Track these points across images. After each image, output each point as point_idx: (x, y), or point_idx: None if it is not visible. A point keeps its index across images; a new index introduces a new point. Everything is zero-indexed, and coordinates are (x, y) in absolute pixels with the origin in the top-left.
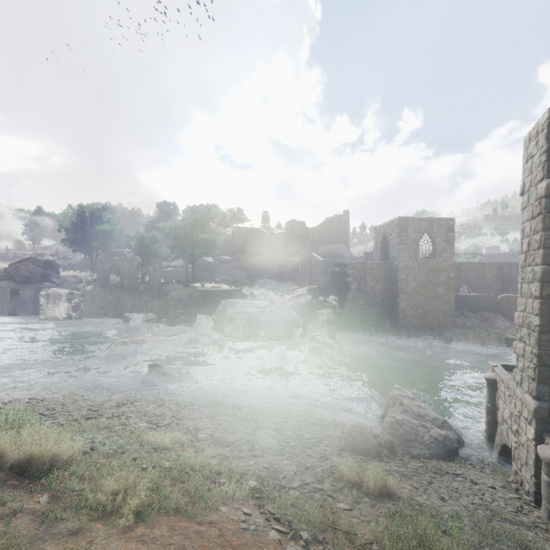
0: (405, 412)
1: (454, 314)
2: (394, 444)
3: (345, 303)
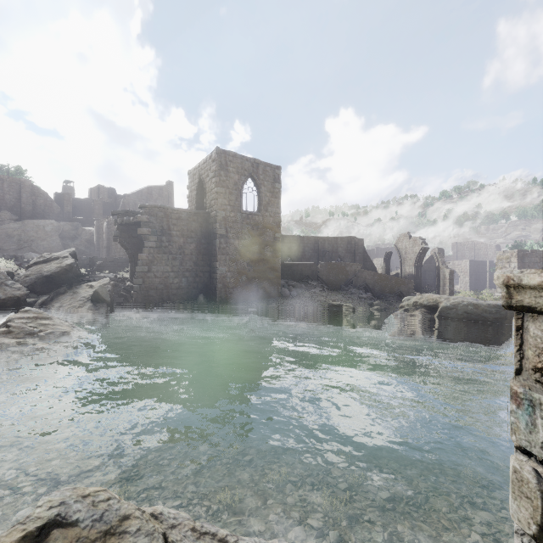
0: None
1: (280, 282)
2: None
3: (136, 269)
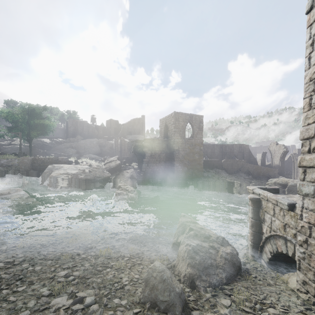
0: (195, 237)
1: (203, 170)
2: (195, 277)
3: (143, 165)
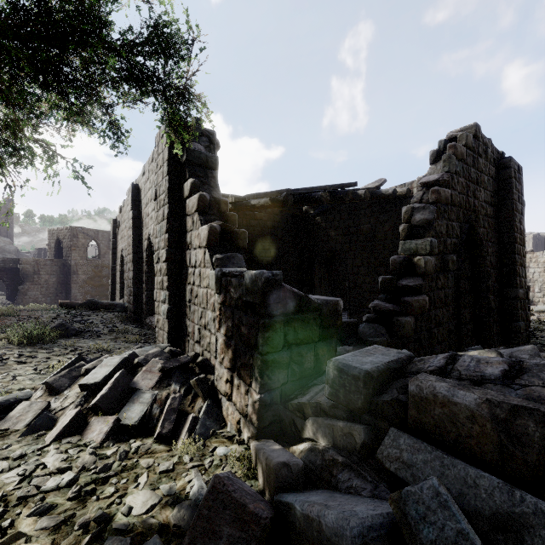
0: None
1: None
2: None
3: (18, 295)
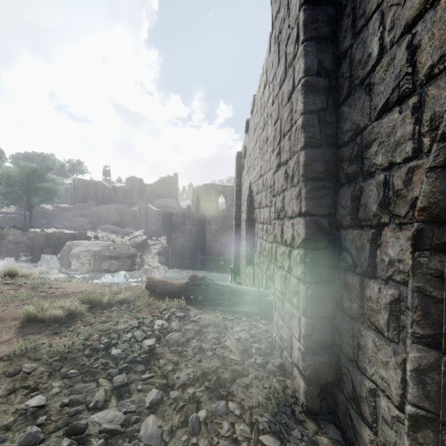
0: None
1: None
2: None
3: (171, 240)
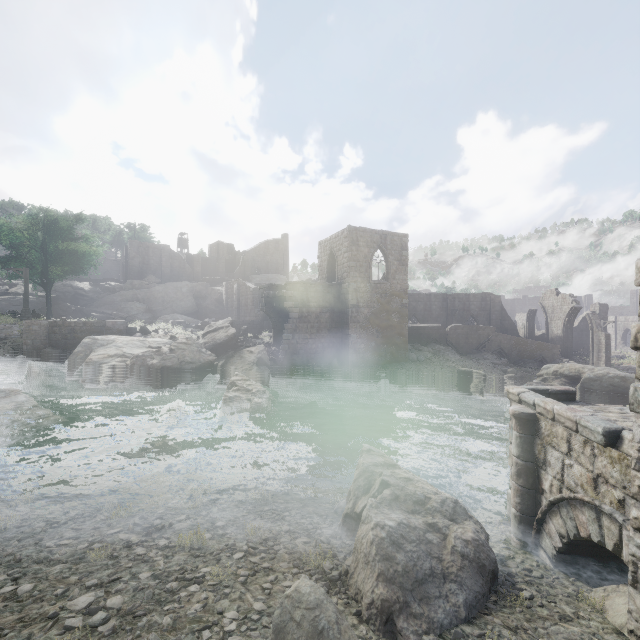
0: (394, 502)
1: (407, 347)
2: (395, 609)
3: (283, 337)
